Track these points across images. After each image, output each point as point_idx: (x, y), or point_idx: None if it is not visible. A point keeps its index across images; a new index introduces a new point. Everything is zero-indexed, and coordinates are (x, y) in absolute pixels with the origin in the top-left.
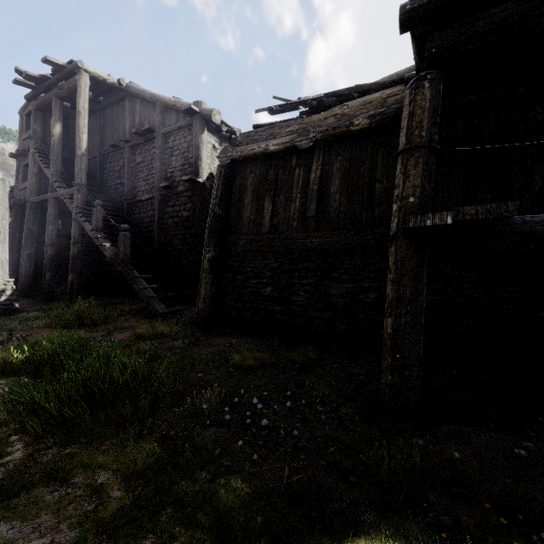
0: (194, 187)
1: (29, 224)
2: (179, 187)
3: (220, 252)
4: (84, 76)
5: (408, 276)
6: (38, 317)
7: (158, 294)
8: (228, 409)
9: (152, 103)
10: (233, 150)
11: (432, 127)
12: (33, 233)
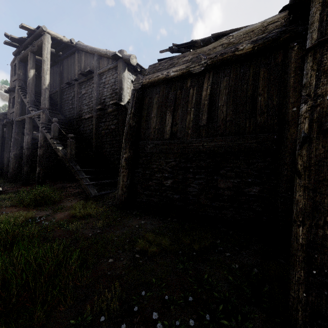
0: (118, 108)
1: (15, 135)
2: (109, 109)
3: (134, 153)
4: (47, 37)
5: (327, 183)
6: (12, 197)
7: (92, 182)
8: (125, 327)
9: (92, 54)
10: (143, 78)
11: None
12: (18, 140)
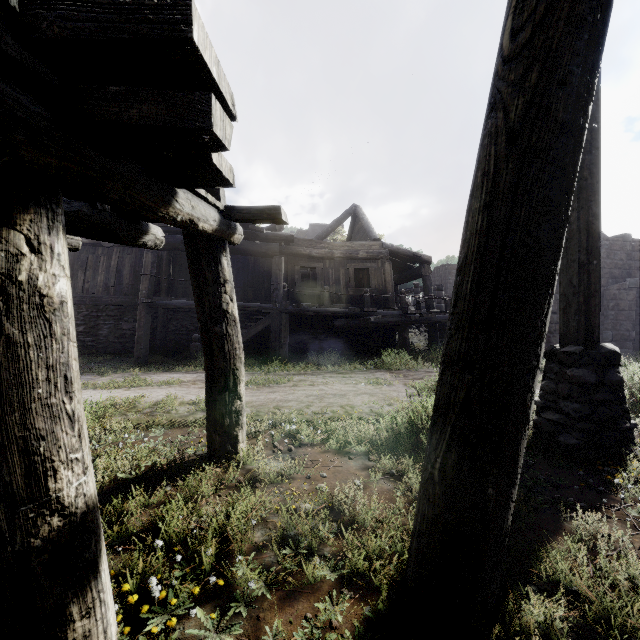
0: None
1: None
2: None
3: None
4: None
5: (143, 318)
6: None
7: None
8: None
9: None
10: None
11: (152, 268)
12: None
